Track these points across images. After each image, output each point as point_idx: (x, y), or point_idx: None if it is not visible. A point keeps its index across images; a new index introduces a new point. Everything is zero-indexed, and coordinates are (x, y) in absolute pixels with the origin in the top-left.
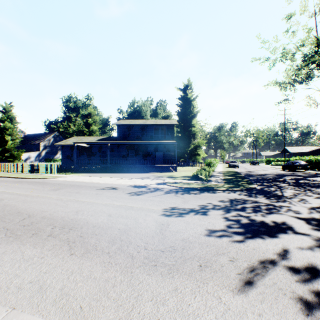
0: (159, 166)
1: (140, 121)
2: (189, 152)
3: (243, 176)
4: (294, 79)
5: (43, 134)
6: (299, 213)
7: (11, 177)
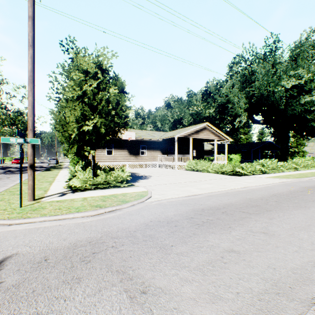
0: None
1: None
2: None
3: None
4: None
5: None
6: None
7: None
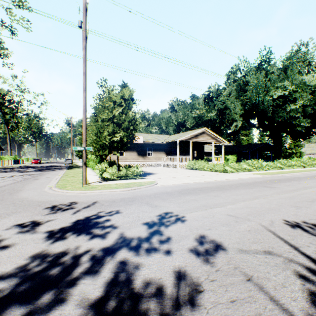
0: None
1: None
2: None
3: None
4: None
5: None
6: None
7: None
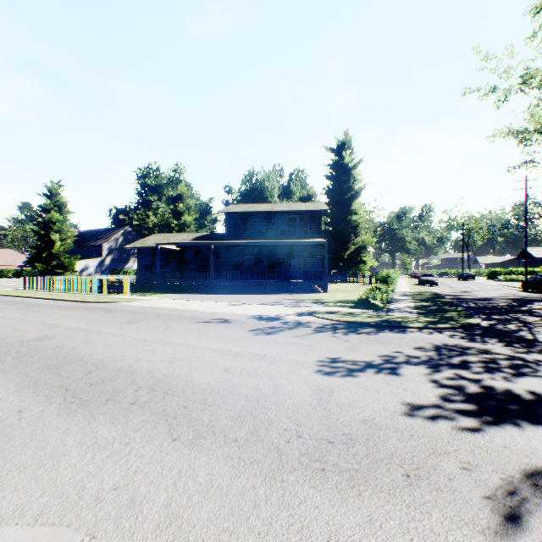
0: (296, 282)
1: (264, 207)
2: (347, 258)
3: (450, 301)
4: None
5: (108, 230)
6: None
7: (62, 300)
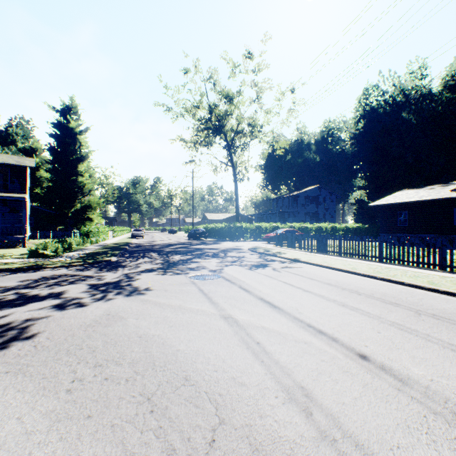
0: None
1: None
2: (74, 215)
3: (125, 247)
4: (198, 141)
5: None
6: (102, 280)
7: None
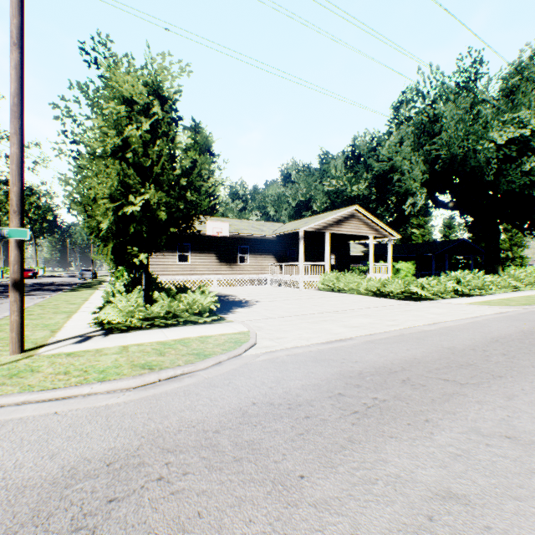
0: None
1: None
2: None
3: None
4: None
5: None
6: None
7: None
